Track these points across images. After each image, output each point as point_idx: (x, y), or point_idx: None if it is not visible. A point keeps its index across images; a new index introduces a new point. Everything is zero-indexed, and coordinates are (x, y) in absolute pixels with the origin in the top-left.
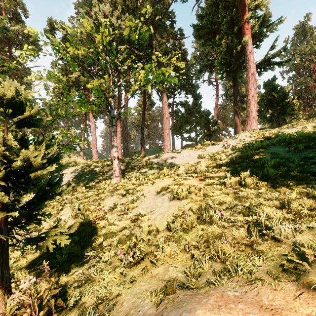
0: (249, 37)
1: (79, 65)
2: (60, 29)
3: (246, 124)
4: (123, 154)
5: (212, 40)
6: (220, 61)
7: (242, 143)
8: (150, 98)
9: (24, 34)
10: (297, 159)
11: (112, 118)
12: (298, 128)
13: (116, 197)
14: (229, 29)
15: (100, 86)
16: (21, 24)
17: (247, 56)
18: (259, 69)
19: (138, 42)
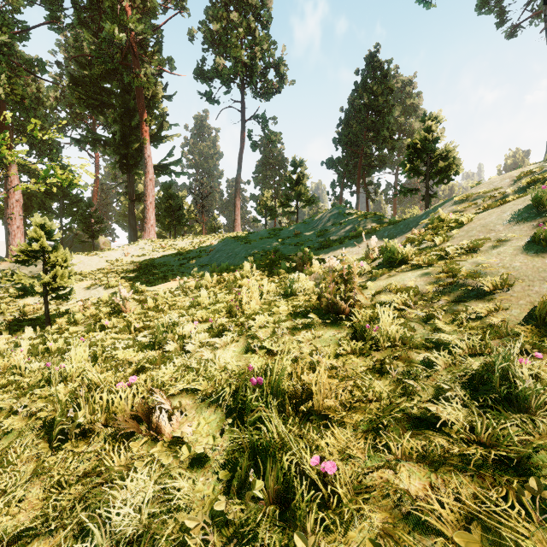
0: (147, 140)
1: None
2: None
3: (144, 231)
4: None
5: (98, 107)
6: (114, 149)
7: (143, 252)
8: None
9: None
10: (178, 265)
11: None
12: (188, 243)
13: (35, 298)
14: (126, 117)
15: None
16: None
17: (145, 158)
18: (157, 170)
19: None
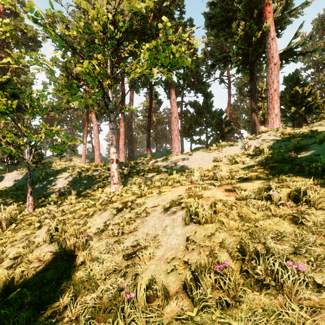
0: (271, 21)
1: (65, 42)
2: (59, 23)
3: (267, 123)
4: (128, 158)
5: (225, 30)
6: (236, 52)
7: (266, 143)
8: (157, 96)
9: (22, 29)
10: None
11: (110, 112)
12: None
13: (109, 213)
14: (247, 14)
15: (93, 69)
16: (18, 18)
17: (268, 43)
18: (280, 61)
19: (144, 31)
